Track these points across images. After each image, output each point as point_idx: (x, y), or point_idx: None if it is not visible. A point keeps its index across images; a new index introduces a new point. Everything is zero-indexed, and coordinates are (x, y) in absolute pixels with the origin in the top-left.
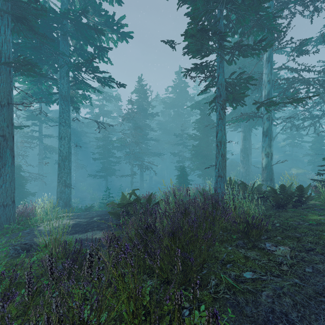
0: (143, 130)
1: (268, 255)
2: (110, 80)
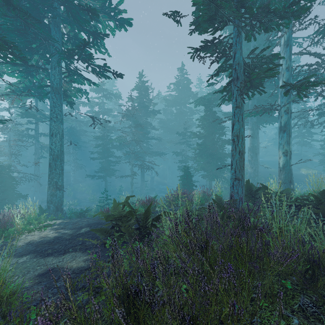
0: (145, 129)
1: None
2: (106, 70)
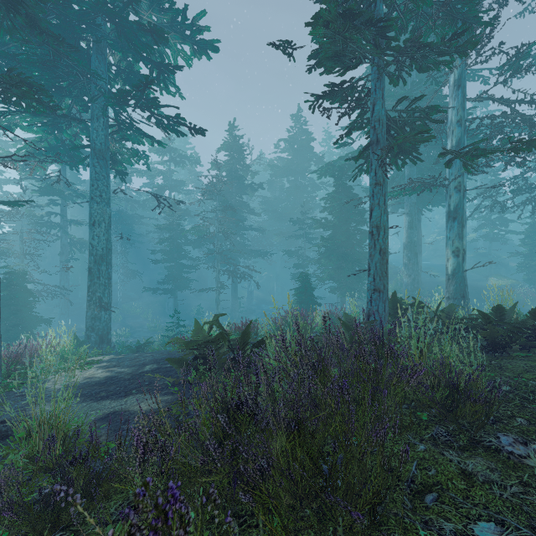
0: (238, 213)
1: (515, 469)
2: (178, 123)
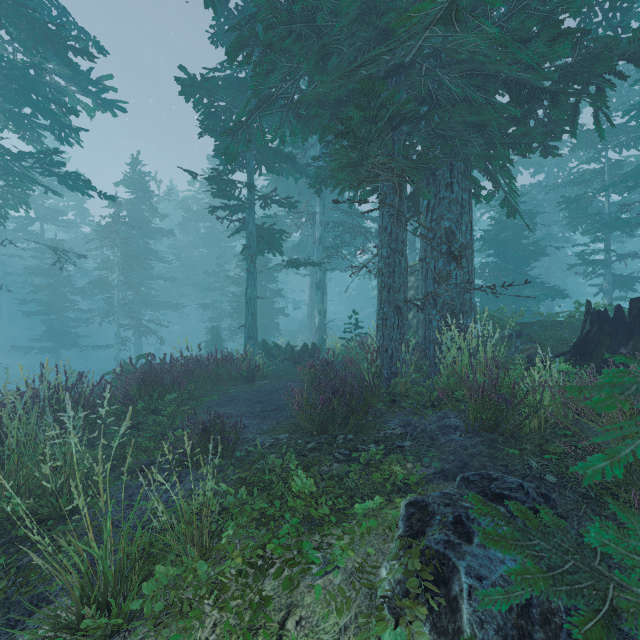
0: (143, 259)
1: (253, 384)
2: (87, 187)
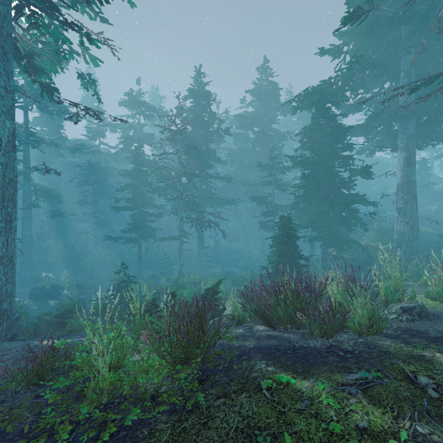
0: (204, 161)
1: None
2: None
